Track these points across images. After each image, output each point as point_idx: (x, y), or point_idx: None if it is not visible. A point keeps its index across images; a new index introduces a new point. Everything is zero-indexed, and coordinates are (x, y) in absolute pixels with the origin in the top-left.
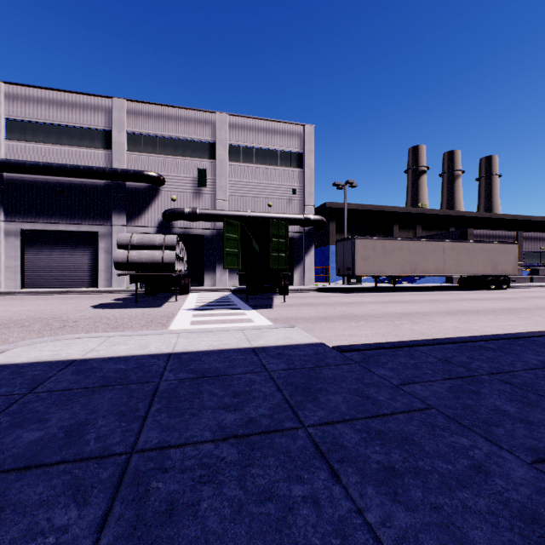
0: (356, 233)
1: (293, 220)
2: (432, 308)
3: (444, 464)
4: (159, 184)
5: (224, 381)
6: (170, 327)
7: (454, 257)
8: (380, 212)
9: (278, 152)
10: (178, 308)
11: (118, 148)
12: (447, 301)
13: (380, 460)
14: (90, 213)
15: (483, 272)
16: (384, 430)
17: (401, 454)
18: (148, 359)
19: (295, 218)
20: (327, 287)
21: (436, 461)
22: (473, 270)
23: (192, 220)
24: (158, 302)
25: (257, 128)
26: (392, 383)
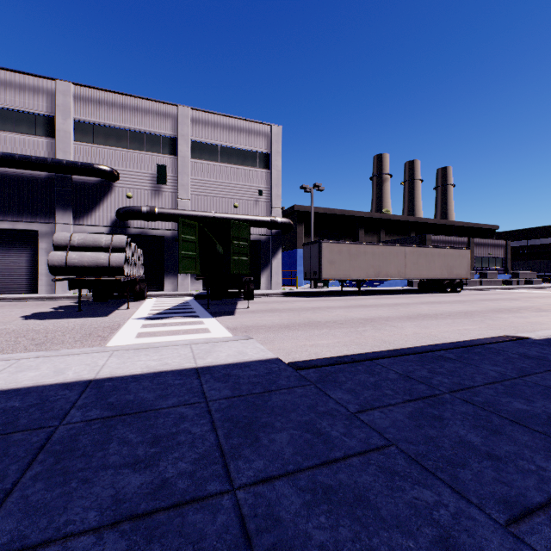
0: (323, 237)
1: (260, 223)
2: (394, 313)
3: (404, 539)
4: (112, 179)
5: (146, 420)
6: (110, 341)
7: (414, 262)
8: (346, 216)
9: (245, 152)
10: (127, 317)
11: (63, 137)
12: (408, 304)
13: (324, 541)
14: (28, 209)
15: (440, 276)
16: (334, 486)
17: (352, 526)
18: (57, 391)
19: (262, 220)
20: (294, 291)
21: (394, 536)
22: (431, 274)
23: (150, 220)
24: (106, 310)
25: (222, 125)
26: (348, 410)
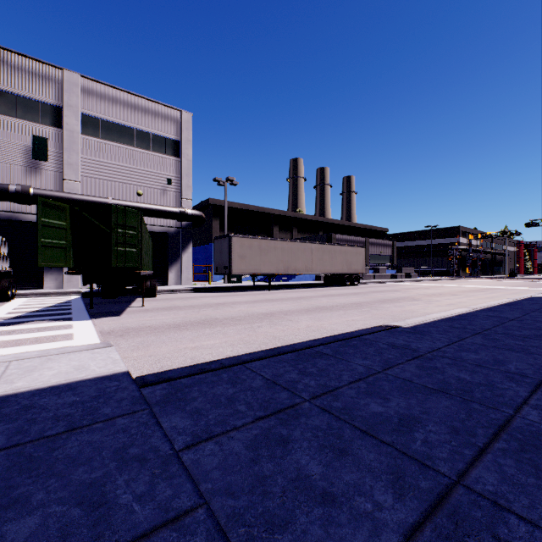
0: (240, 232)
1: (167, 213)
2: (295, 306)
3: None
4: None
5: None
6: None
7: (320, 257)
8: (262, 213)
9: (150, 135)
10: None
11: None
12: (311, 297)
13: None
14: None
15: (341, 271)
16: None
17: None
18: None
19: (170, 211)
20: (205, 286)
21: None
22: (334, 269)
23: (23, 202)
24: None
25: (123, 101)
26: (172, 448)
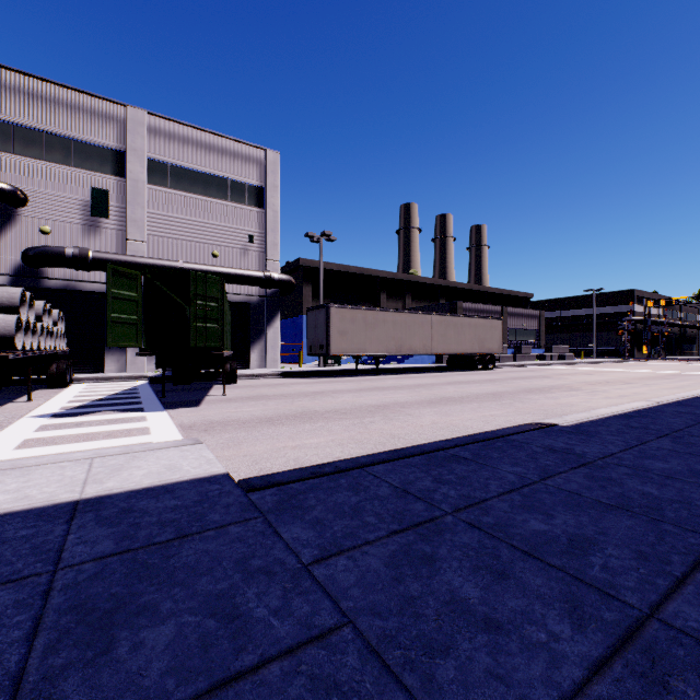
0: (337, 301)
1: (249, 279)
2: (414, 396)
3: None
4: (15, 203)
5: None
6: None
7: (442, 333)
8: (365, 276)
9: (228, 182)
10: (20, 415)
11: None
12: (433, 385)
13: None
14: None
15: (471, 351)
16: None
17: None
18: None
19: (253, 276)
20: (295, 370)
21: None
22: (461, 348)
23: (81, 268)
24: None
25: (195, 141)
26: (300, 561)
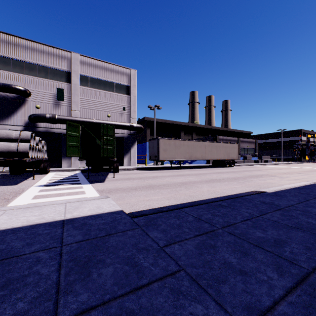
0: (161, 136)
1: (123, 126)
2: (198, 179)
3: None
4: (26, 95)
5: (6, 266)
6: (12, 202)
7: (210, 150)
8: (174, 124)
9: (114, 84)
10: (31, 185)
11: None
12: (206, 174)
13: None
14: None
15: (223, 158)
16: (135, 310)
17: None
18: None
19: (125, 125)
20: (144, 167)
21: None
22: (218, 157)
23: (52, 123)
24: (18, 181)
25: (100, 66)
26: (159, 245)
